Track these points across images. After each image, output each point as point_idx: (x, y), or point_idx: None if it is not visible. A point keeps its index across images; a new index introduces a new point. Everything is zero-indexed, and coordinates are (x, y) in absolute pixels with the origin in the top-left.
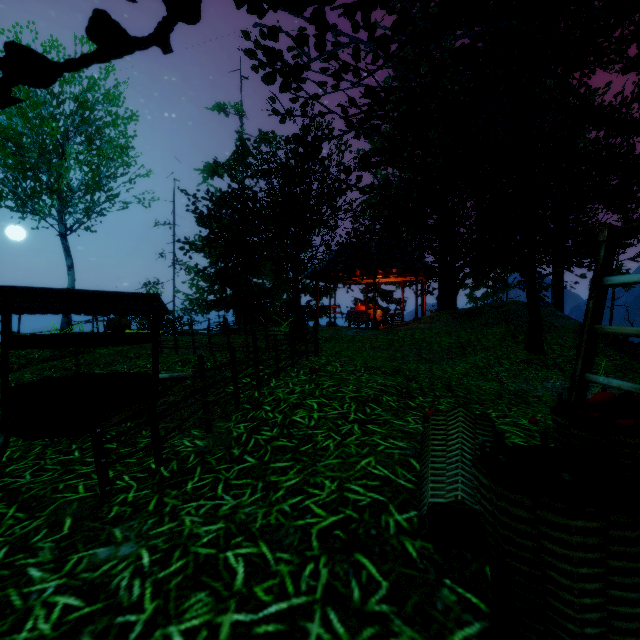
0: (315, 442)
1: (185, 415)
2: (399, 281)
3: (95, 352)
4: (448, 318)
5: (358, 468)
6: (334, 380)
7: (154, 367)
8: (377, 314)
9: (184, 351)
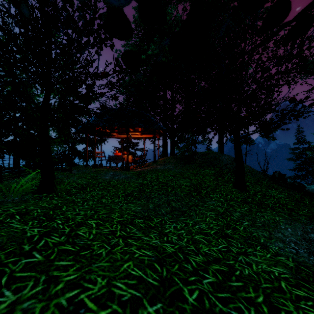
0: None
1: None
2: (142, 137)
3: None
4: (175, 161)
5: None
6: None
7: None
8: (129, 158)
9: None
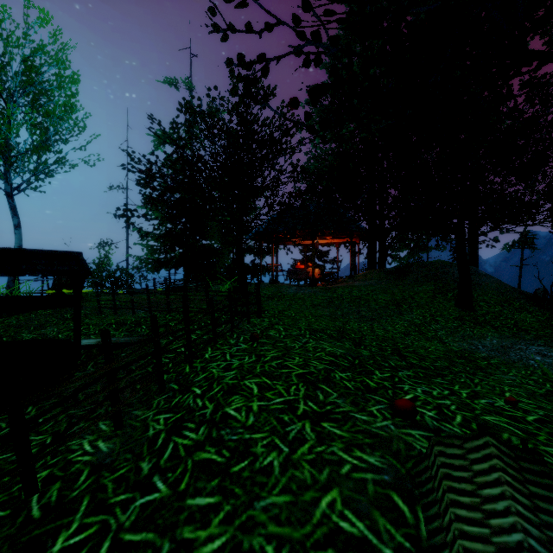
0: (253, 457)
1: (100, 396)
2: (334, 242)
3: (33, 312)
4: (380, 276)
5: (317, 518)
6: (277, 349)
7: (75, 334)
8: (315, 272)
9: (124, 311)
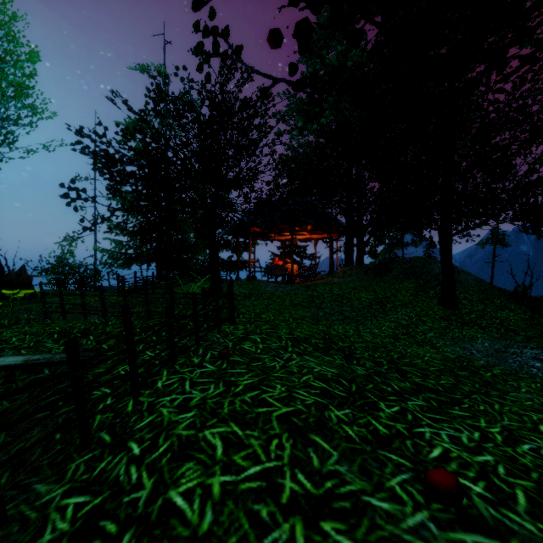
0: None
1: None
2: (313, 238)
3: None
4: (360, 272)
5: None
6: (253, 373)
7: None
8: (294, 268)
9: (77, 314)
